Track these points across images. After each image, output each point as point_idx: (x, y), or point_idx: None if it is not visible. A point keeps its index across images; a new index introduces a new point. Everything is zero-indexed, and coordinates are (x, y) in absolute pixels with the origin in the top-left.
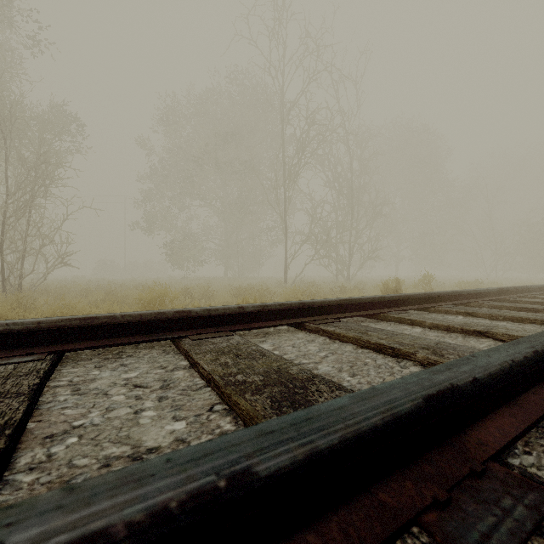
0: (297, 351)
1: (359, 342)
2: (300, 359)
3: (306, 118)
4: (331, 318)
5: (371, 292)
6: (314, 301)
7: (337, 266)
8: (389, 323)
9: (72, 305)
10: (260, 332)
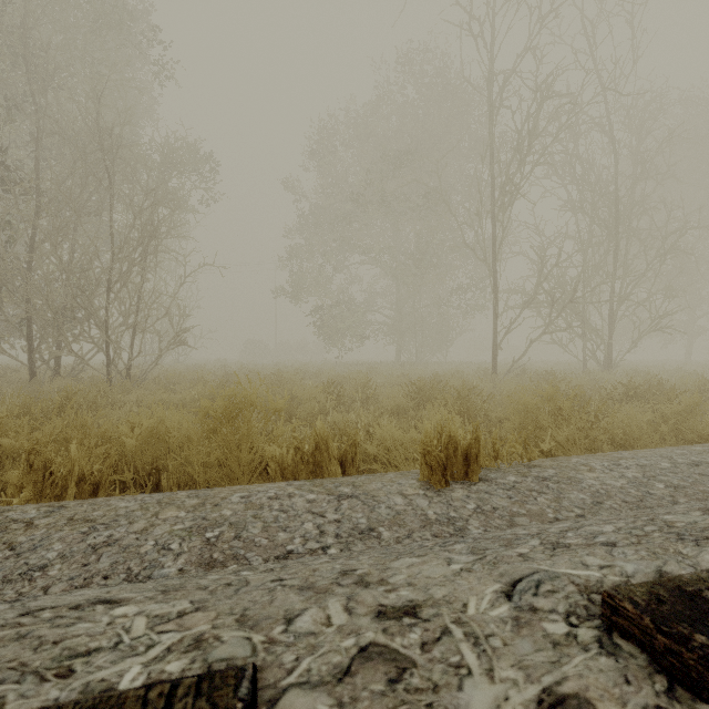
0: None
1: None
2: None
3: (533, 91)
4: None
5: None
6: None
7: (585, 344)
8: None
9: (87, 419)
10: None
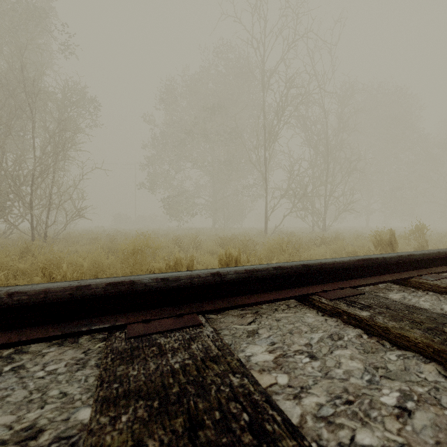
0: (321, 375)
1: (444, 357)
2: (345, 421)
3: (285, 83)
4: (347, 286)
5: (355, 243)
6: (323, 262)
7: (313, 218)
8: (433, 295)
9: (60, 255)
10: (246, 308)
